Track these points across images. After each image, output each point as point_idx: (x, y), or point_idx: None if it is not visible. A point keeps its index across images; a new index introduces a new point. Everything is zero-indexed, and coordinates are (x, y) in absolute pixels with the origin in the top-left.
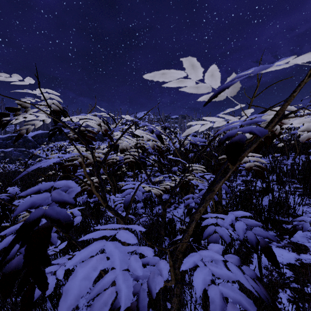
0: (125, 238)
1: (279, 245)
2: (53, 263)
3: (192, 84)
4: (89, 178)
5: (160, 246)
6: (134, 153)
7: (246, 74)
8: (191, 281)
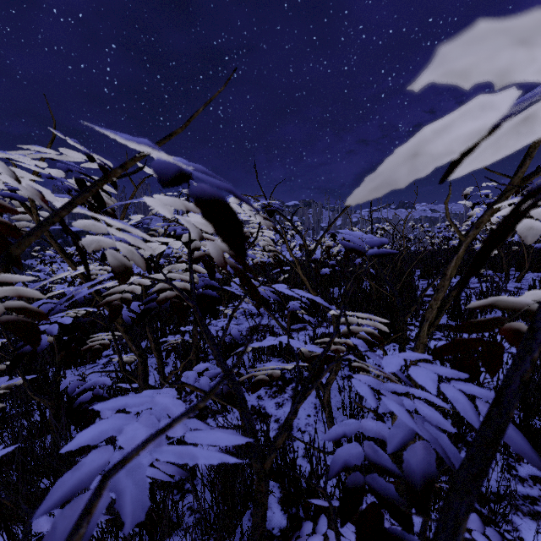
0: None
1: None
2: None
3: None
4: None
5: None
6: (184, 276)
7: None
8: None
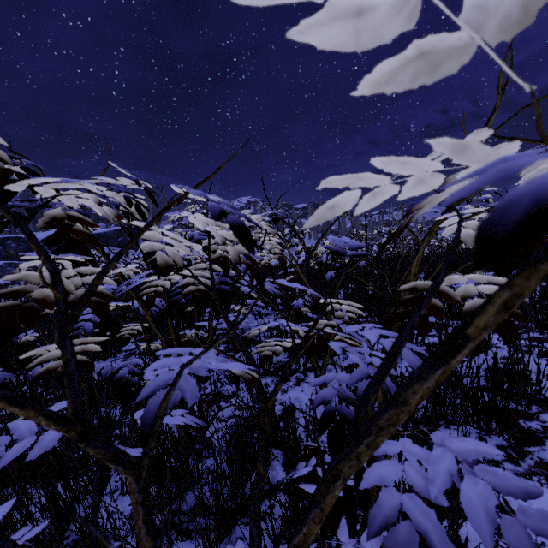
0: None
1: (517, 471)
2: None
3: None
4: None
5: None
6: (205, 274)
7: None
8: None
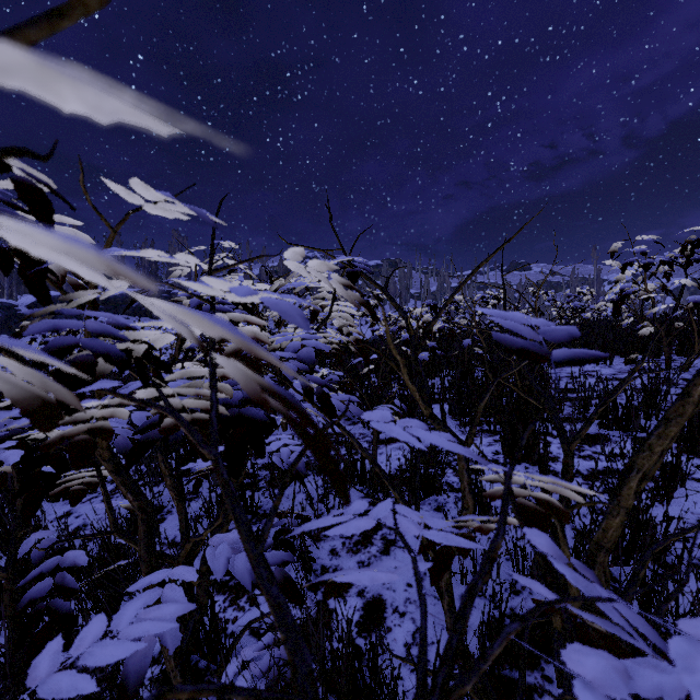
0: None
1: None
2: None
3: None
4: None
5: None
6: (203, 390)
7: None
8: None
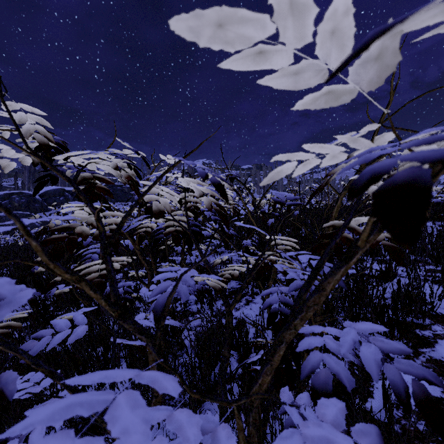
0: (123, 428)
1: None
2: (27, 415)
3: (285, 63)
4: (59, 269)
5: (218, 399)
6: (181, 218)
7: (436, 4)
8: (273, 429)
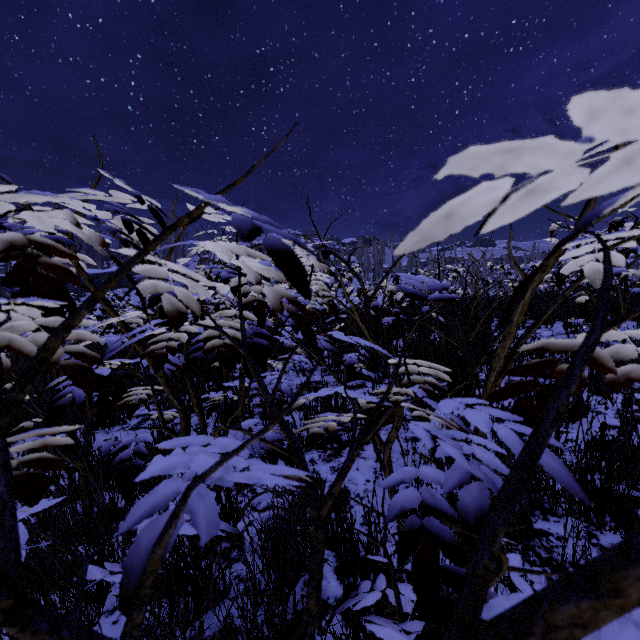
0: None
1: None
2: None
3: None
4: None
5: None
6: (233, 323)
7: None
8: None
